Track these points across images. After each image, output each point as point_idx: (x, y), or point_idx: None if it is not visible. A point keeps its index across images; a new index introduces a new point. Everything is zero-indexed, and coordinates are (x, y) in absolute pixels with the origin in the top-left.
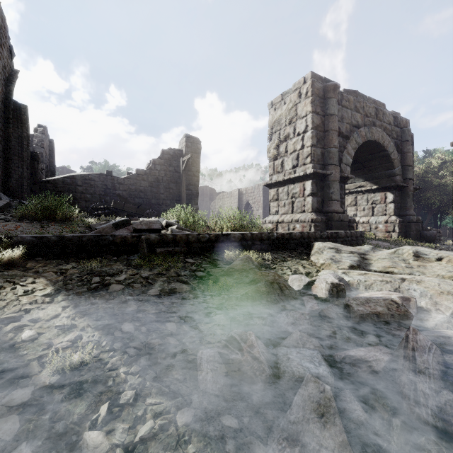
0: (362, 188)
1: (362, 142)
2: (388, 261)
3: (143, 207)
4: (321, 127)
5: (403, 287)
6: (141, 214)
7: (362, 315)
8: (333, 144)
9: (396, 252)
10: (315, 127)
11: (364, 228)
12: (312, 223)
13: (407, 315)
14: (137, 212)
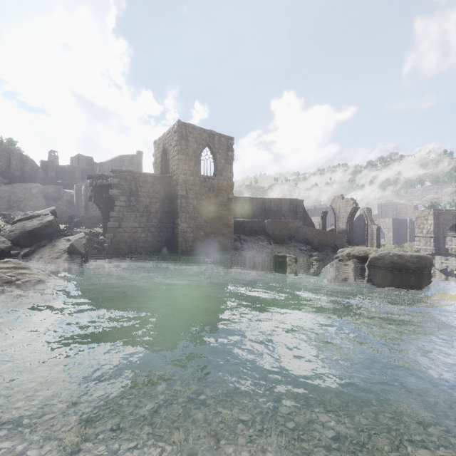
0: (454, 235)
1: (451, 225)
2: (453, 260)
3: (360, 240)
4: (436, 223)
5: (452, 263)
6: (360, 242)
7: (443, 264)
8: (440, 228)
9: (455, 258)
10: (434, 224)
11: (454, 250)
12: (433, 250)
13: (449, 264)
14: (359, 242)
